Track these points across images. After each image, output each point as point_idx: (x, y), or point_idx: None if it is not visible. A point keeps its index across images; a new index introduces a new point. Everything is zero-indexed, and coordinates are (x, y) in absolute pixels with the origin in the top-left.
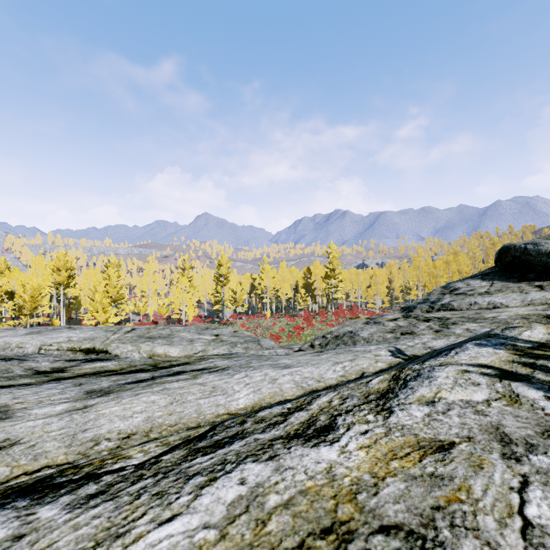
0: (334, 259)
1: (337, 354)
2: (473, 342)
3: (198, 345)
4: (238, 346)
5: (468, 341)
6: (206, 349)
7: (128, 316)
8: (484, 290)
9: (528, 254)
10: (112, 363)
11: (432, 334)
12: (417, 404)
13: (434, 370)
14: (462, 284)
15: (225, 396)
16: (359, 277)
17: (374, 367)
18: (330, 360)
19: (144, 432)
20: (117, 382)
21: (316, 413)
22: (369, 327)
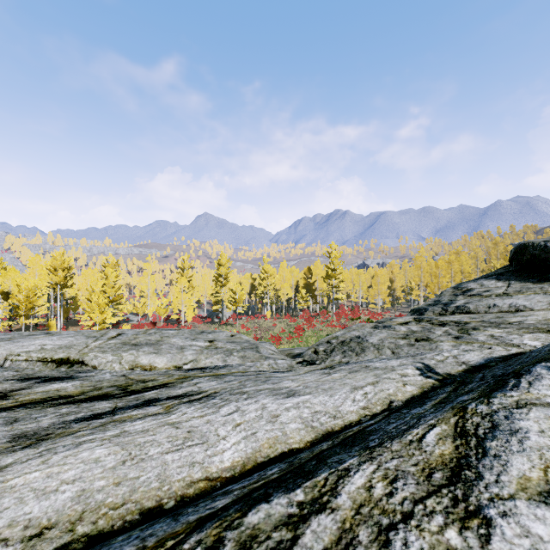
0: (335, 258)
1: (352, 372)
2: (543, 365)
3: (188, 353)
4: (234, 355)
5: (535, 363)
6: (198, 358)
7: (127, 317)
8: (501, 291)
9: (548, 252)
10: (72, 384)
11: (452, 341)
12: (525, 499)
13: (514, 417)
14: (475, 285)
15: (204, 447)
16: (360, 277)
17: (402, 392)
18: (346, 383)
19: (69, 523)
20: (63, 418)
21: (350, 521)
22: (379, 332)
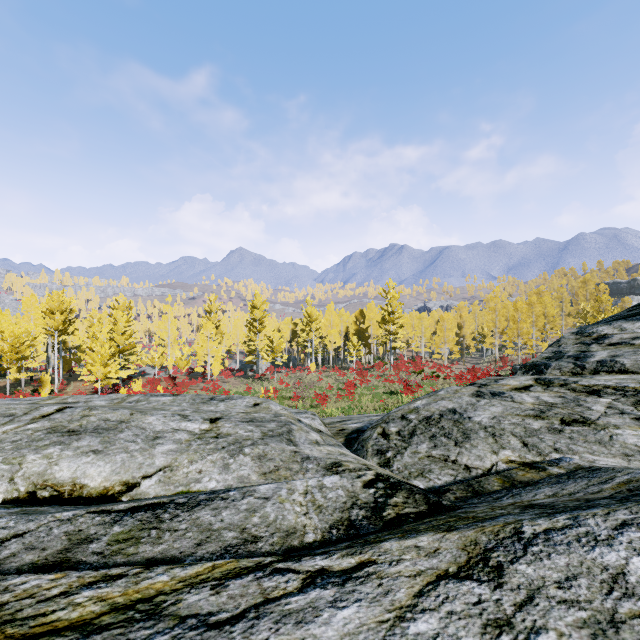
0: (393, 299)
1: (607, 639)
2: None
3: (161, 450)
4: (245, 452)
5: None
6: (174, 463)
7: (142, 369)
8: None
9: None
10: None
11: (639, 428)
12: None
13: None
14: (611, 329)
15: None
16: (423, 321)
17: None
18: None
19: None
20: None
21: None
22: (488, 404)
